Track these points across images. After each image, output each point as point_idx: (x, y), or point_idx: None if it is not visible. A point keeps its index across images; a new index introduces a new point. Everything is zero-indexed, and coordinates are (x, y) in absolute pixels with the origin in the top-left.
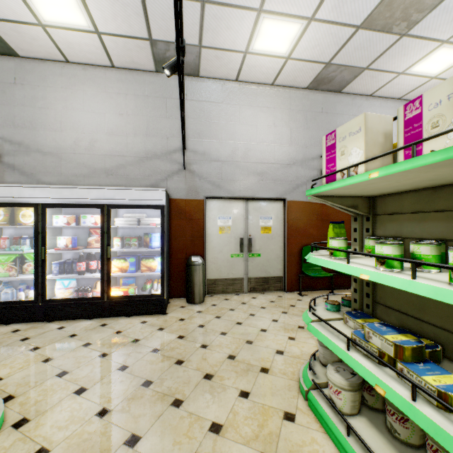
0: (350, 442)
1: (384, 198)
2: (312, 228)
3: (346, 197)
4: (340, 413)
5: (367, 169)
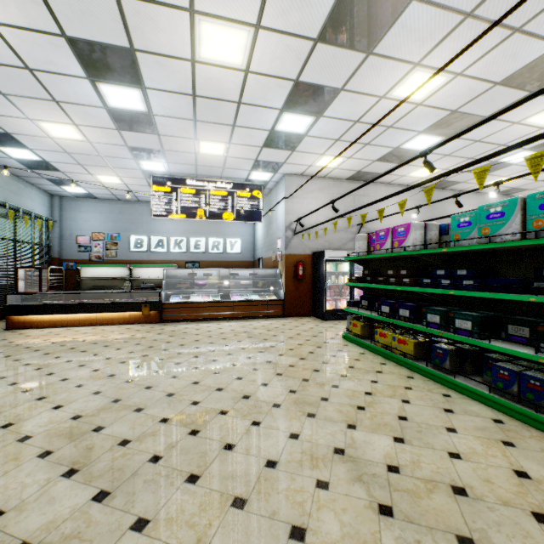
0: None
1: None
2: None
3: None
4: None
5: None
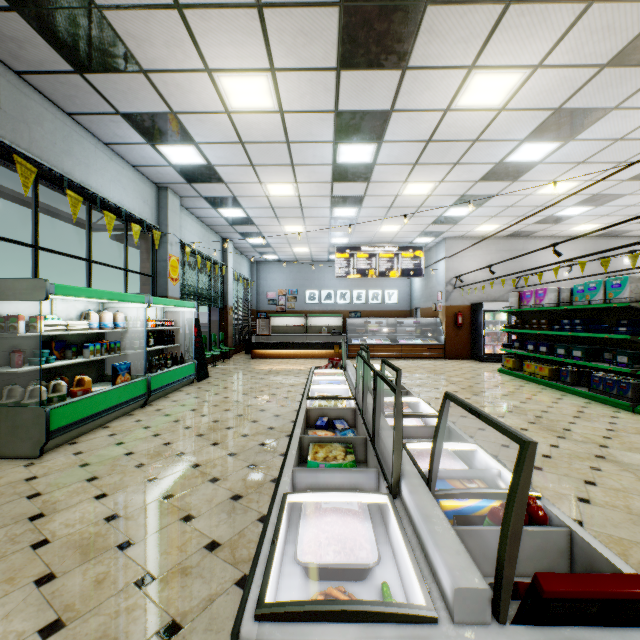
0: None
1: None
2: None
3: None
4: None
5: None
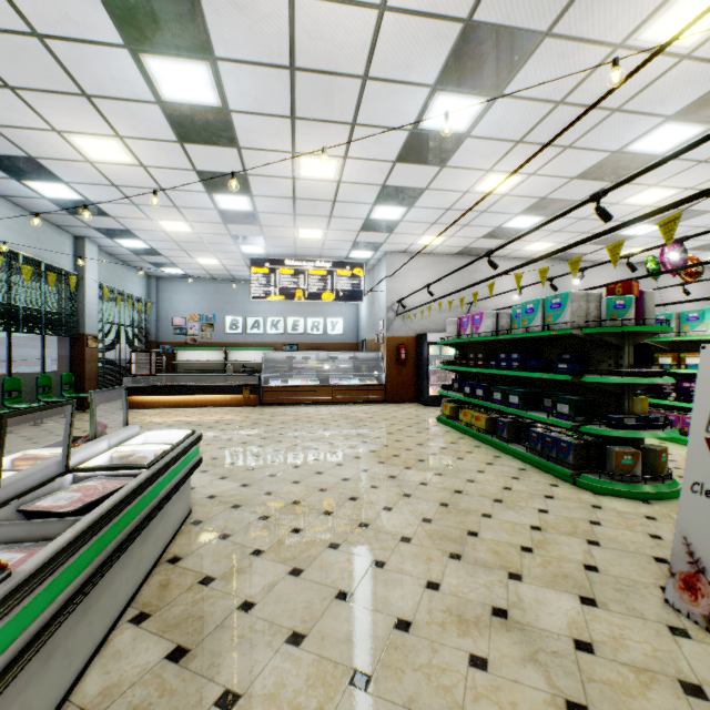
0: None
1: None
2: None
3: None
4: None
5: None
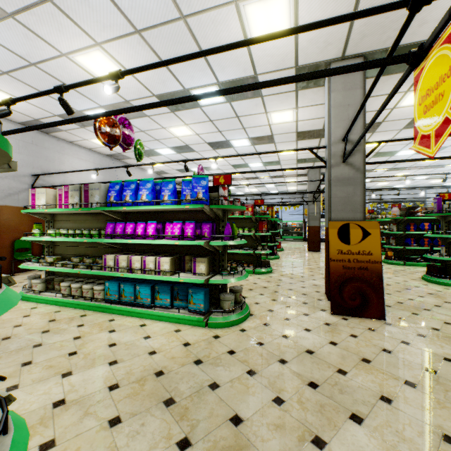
0: (41, 295)
1: (58, 215)
2: (24, 226)
3: (42, 213)
4: (37, 290)
5: (47, 206)
